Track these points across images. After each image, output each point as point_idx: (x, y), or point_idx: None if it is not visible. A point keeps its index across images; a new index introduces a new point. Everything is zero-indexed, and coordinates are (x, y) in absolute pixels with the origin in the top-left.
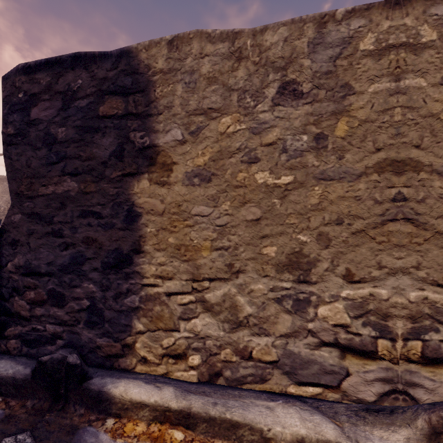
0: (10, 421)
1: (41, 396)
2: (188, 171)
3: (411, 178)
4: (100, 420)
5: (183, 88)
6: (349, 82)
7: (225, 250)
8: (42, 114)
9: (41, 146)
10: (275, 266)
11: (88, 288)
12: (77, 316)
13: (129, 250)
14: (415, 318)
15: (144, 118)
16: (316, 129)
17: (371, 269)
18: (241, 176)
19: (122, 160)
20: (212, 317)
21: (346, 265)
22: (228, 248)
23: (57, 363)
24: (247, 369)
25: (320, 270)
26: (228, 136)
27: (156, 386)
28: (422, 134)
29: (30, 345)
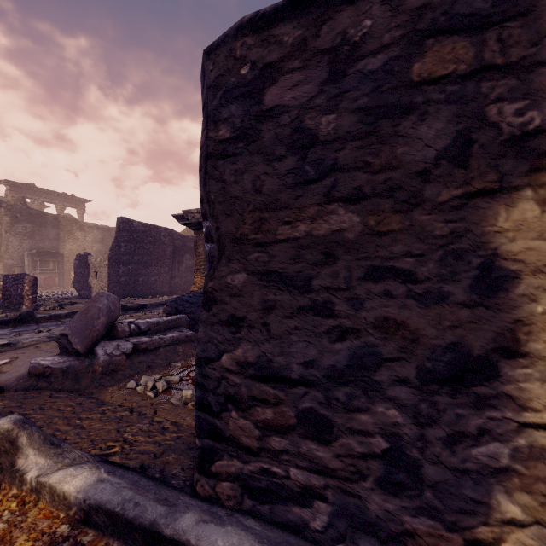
0: None
1: None
2: None
3: None
4: None
5: None
6: None
7: None
8: (287, 96)
9: (283, 153)
10: None
11: (386, 417)
12: (361, 466)
13: (486, 350)
14: None
15: (525, 72)
16: None
17: None
18: None
19: (465, 164)
20: None
21: None
22: None
23: None
24: None
25: None
26: None
27: None
28: None
29: (257, 496)
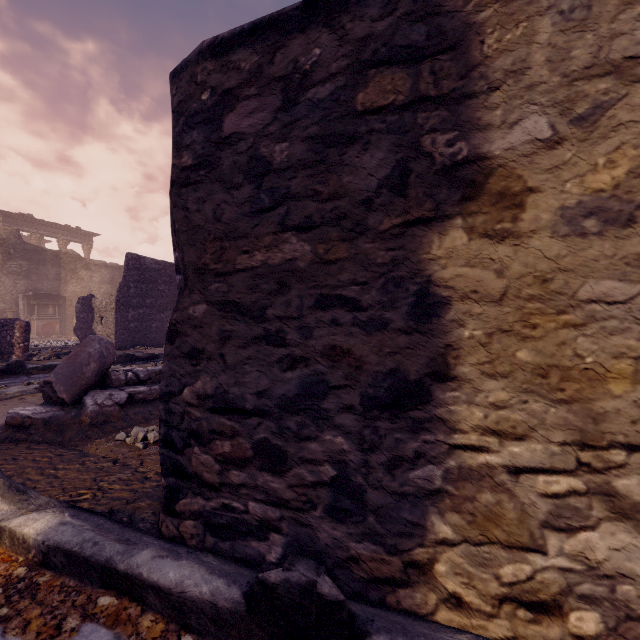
0: None
1: None
2: (567, 204)
3: None
4: None
5: (553, 26)
6: None
7: None
8: (244, 123)
9: (241, 181)
10: None
11: (334, 444)
12: (311, 495)
13: (421, 374)
14: None
15: (455, 104)
16: None
17: None
18: None
19: (404, 193)
20: (636, 533)
21: None
22: None
23: (298, 592)
24: None
25: None
26: None
27: None
28: None
29: (218, 533)
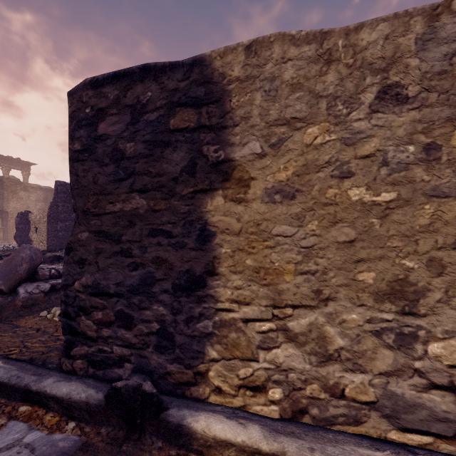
0: (88, 449)
1: (115, 423)
2: (268, 187)
3: None
4: None
5: (262, 97)
6: None
7: (311, 275)
8: (110, 129)
9: (108, 162)
10: (374, 295)
11: (158, 311)
12: (146, 340)
13: (202, 272)
14: None
15: (218, 131)
16: (426, 138)
17: None
18: (331, 192)
19: (194, 175)
20: (296, 348)
21: None
22: (315, 273)
23: (132, 390)
24: (338, 409)
25: (430, 301)
26: (315, 147)
27: (239, 423)
28: None
29: (96, 366)
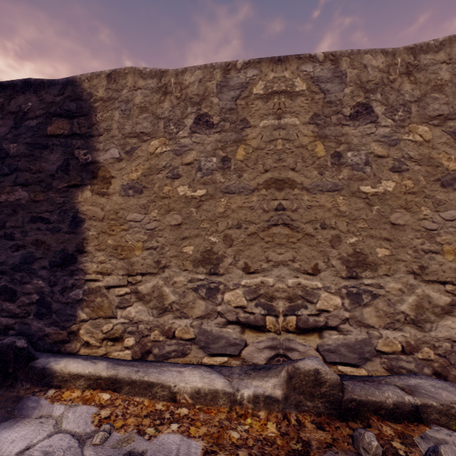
0: None
1: None
2: (124, 184)
3: (288, 193)
4: (43, 391)
5: (119, 115)
6: (246, 118)
7: (154, 250)
8: None
9: None
10: (193, 262)
11: (38, 284)
12: (28, 309)
13: (73, 251)
14: (292, 299)
15: (87, 138)
16: (223, 153)
17: (262, 263)
18: (166, 189)
19: (68, 173)
20: (143, 305)
21: (244, 260)
22: (156, 248)
23: (6, 347)
24: (171, 346)
25: (226, 264)
26: (156, 155)
27: (92, 362)
28: (296, 160)
29: None
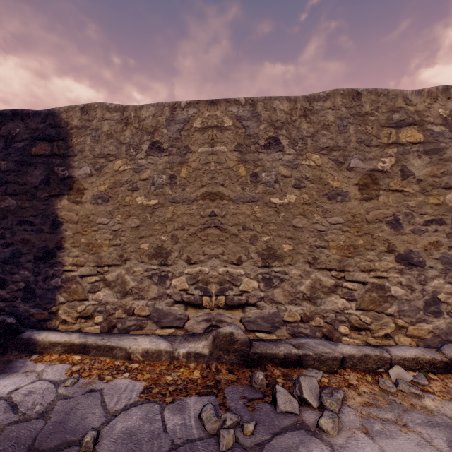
0: None
1: None
2: (94, 194)
3: (219, 203)
4: (28, 356)
5: (91, 140)
6: (188, 145)
7: (118, 246)
8: None
9: None
10: (148, 256)
11: (24, 274)
12: (16, 294)
13: (53, 247)
14: (222, 283)
15: (64, 158)
16: (171, 171)
17: (200, 256)
18: (128, 199)
19: (49, 185)
20: (110, 290)
21: (187, 254)
22: (120, 245)
23: None
24: (131, 322)
25: (173, 257)
26: (120, 172)
27: (68, 333)
28: (225, 178)
29: None
